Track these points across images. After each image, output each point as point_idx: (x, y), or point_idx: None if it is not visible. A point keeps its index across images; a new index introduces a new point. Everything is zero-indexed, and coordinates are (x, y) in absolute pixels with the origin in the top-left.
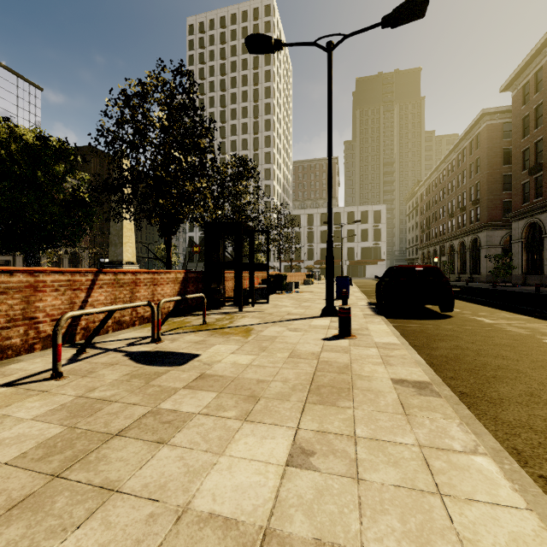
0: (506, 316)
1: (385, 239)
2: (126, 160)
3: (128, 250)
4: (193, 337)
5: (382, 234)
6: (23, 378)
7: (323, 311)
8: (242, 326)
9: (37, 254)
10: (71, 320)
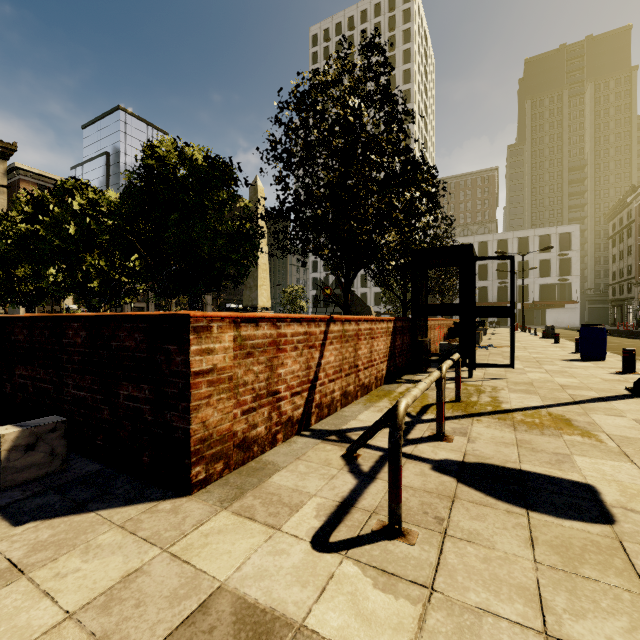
0: None
1: (578, 272)
2: (260, 191)
3: (263, 294)
4: (488, 430)
5: (573, 266)
6: (330, 521)
7: (637, 385)
8: (534, 410)
9: (199, 298)
10: (307, 394)
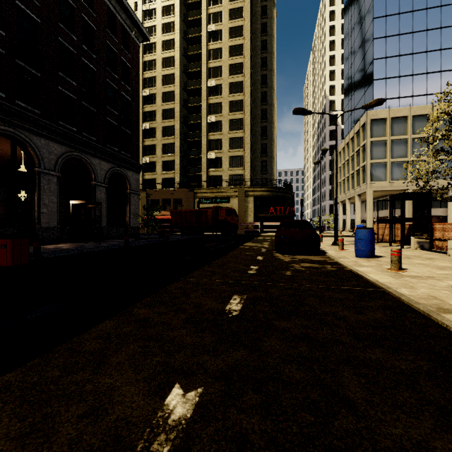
0: (250, 247)
1: None
2: None
3: None
4: None
5: None
6: None
7: None
8: None
9: None
10: (382, 236)
